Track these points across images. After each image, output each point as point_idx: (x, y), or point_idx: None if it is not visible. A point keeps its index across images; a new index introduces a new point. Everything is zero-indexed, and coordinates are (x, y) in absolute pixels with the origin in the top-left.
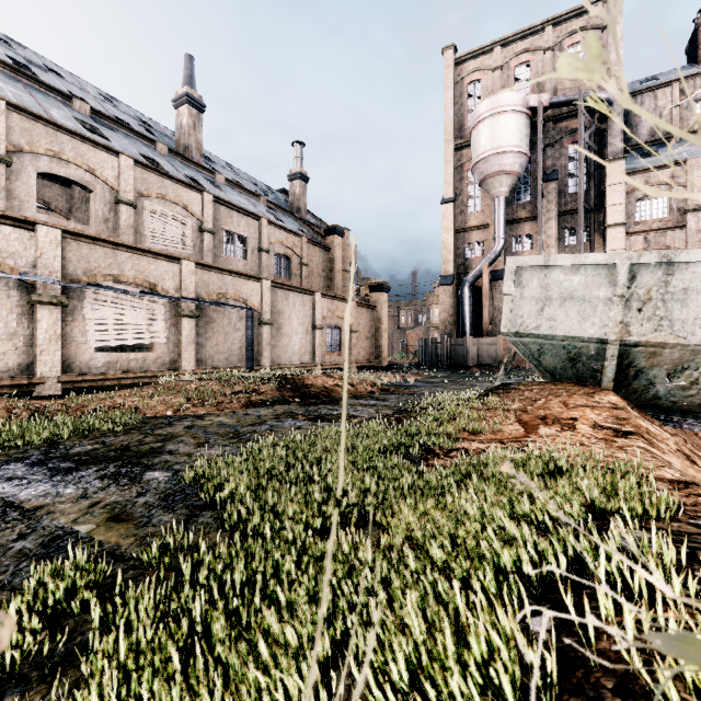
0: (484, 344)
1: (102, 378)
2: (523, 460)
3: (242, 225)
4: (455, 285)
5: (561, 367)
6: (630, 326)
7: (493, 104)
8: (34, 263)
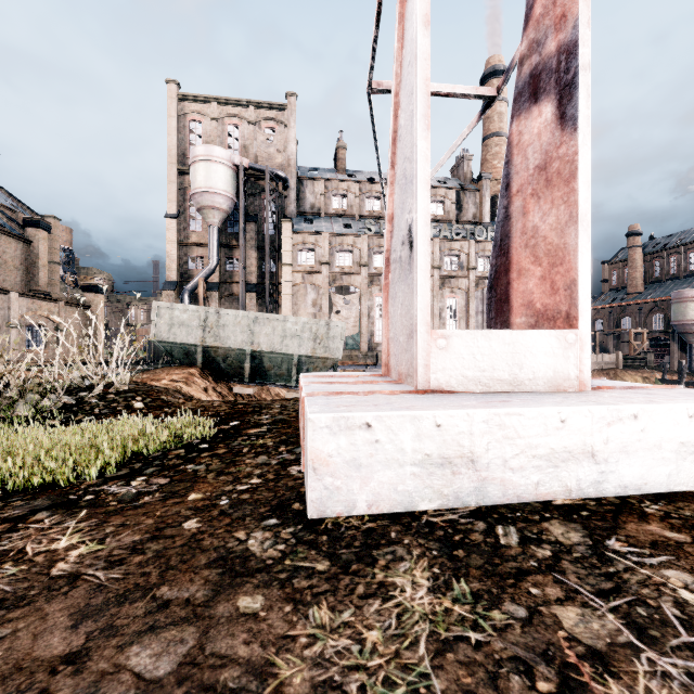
0: None
1: None
2: None
3: None
4: (178, 291)
5: (183, 358)
6: (206, 339)
7: (207, 152)
8: None
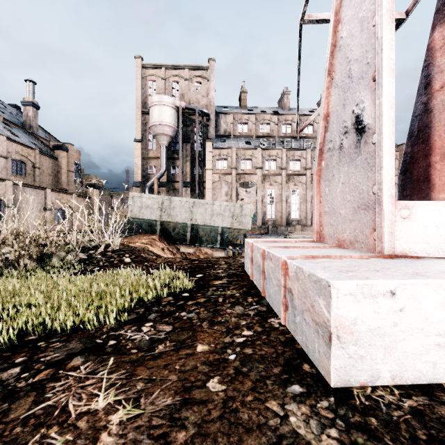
0: None
1: None
2: None
3: None
4: (142, 187)
5: (148, 228)
6: (162, 216)
7: (159, 99)
8: None
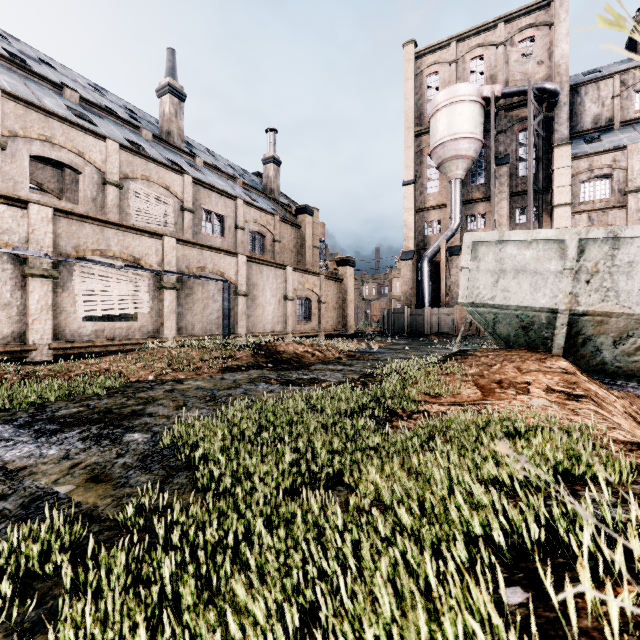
0: (442, 314)
1: (90, 345)
2: (483, 423)
3: (220, 204)
4: (415, 260)
5: (514, 335)
6: (579, 297)
7: (450, 94)
8: (27, 239)
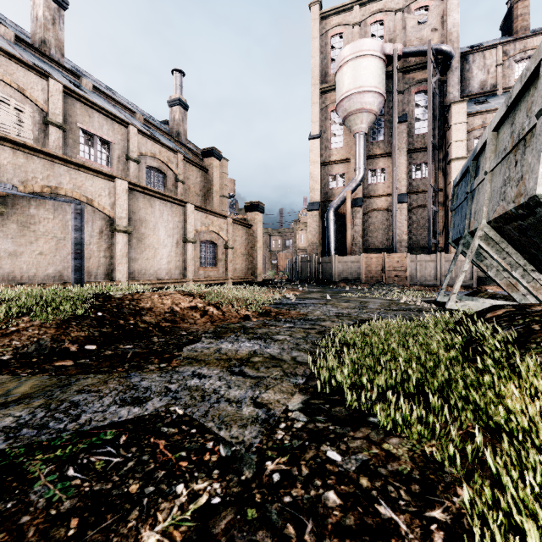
0: (349, 262)
1: None
2: None
3: (105, 128)
4: (320, 211)
5: None
6: None
7: (356, 48)
8: None
